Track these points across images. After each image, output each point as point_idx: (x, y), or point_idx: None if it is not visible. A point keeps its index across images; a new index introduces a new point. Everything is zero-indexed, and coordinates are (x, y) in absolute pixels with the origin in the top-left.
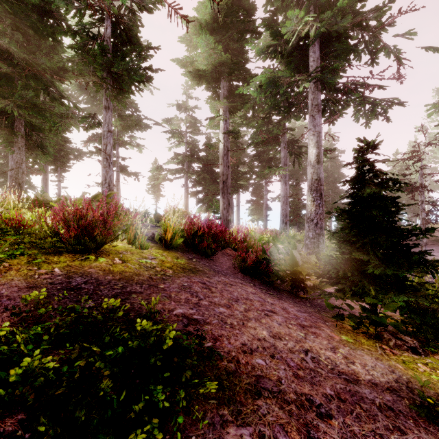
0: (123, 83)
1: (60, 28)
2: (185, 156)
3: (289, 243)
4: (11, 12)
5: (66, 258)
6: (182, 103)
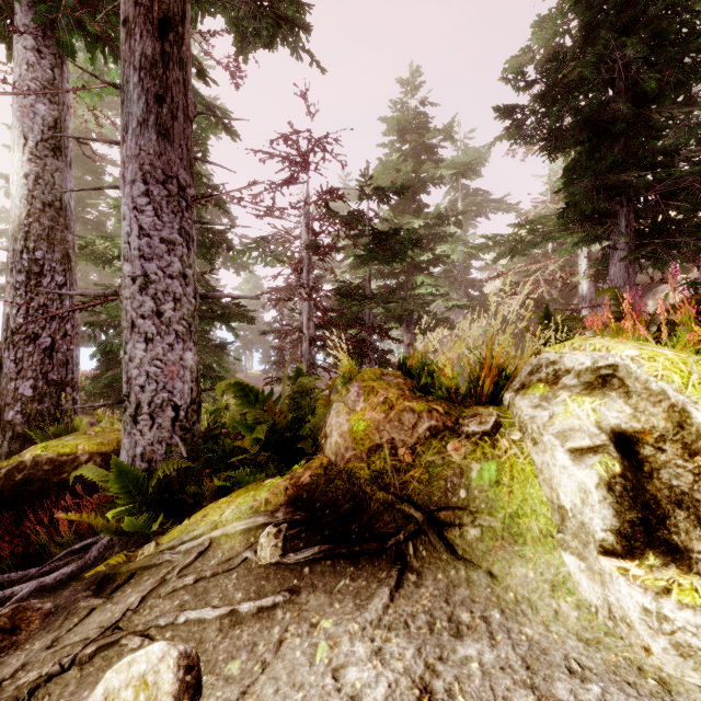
0: None
1: None
2: None
3: None
4: None
5: None
6: None
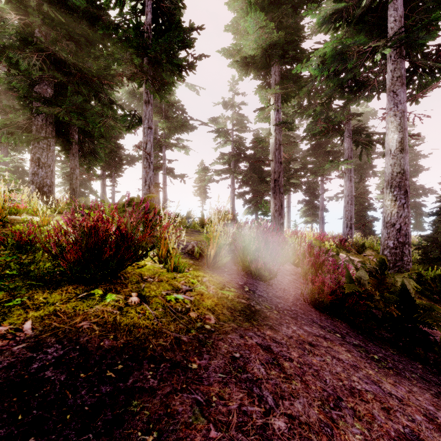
0: (164, 72)
1: (101, 23)
2: (231, 155)
3: (357, 252)
4: (64, 21)
5: (60, 294)
6: (228, 101)
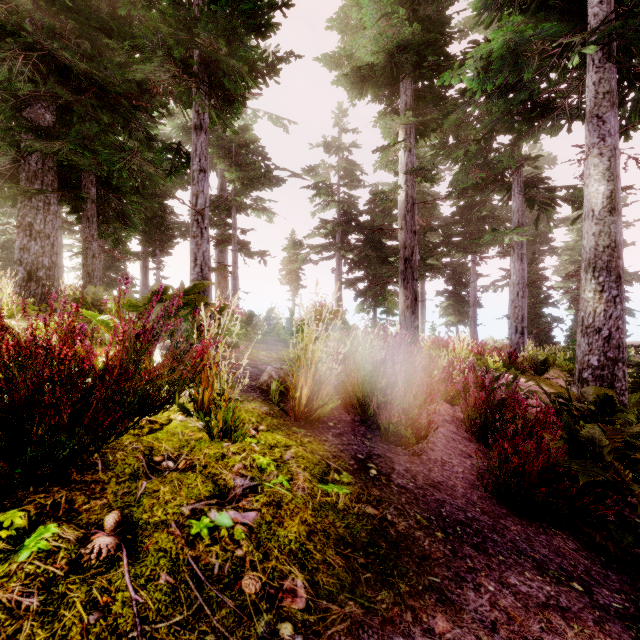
0: (226, 77)
1: None
2: (337, 223)
3: (534, 372)
4: (70, 5)
5: None
6: (333, 141)
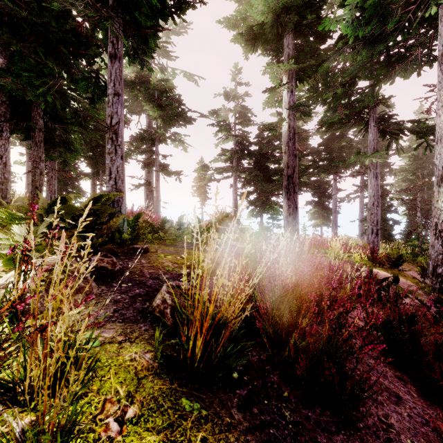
0: (137, 10)
1: None
2: (234, 151)
3: (390, 265)
4: None
5: None
6: (231, 91)
